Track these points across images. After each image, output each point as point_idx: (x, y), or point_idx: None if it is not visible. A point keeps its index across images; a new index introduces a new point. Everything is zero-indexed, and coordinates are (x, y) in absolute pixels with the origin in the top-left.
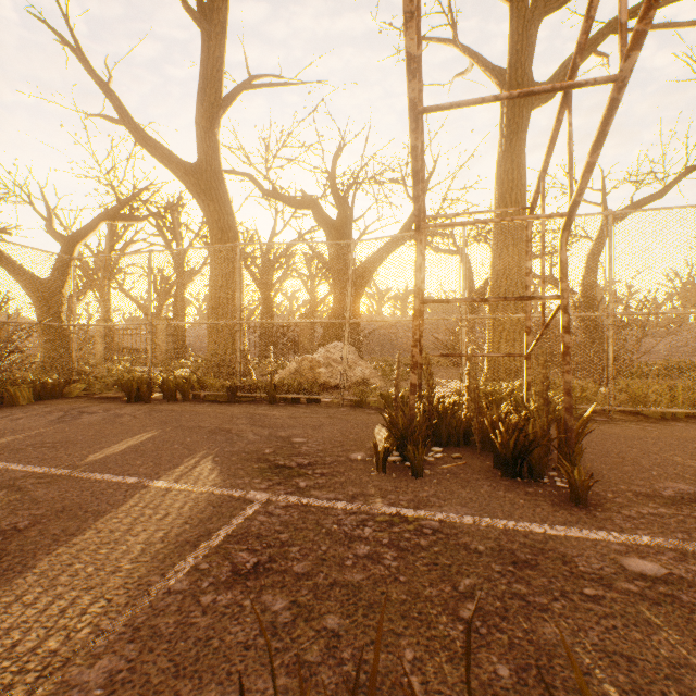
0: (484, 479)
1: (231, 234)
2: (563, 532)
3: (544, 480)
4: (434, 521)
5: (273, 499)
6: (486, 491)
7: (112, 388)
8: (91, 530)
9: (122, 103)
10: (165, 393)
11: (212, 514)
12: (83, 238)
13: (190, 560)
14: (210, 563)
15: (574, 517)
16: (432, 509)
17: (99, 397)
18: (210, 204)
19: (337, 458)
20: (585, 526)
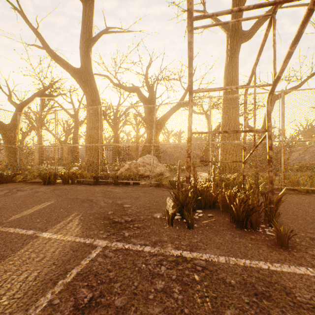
0: (226, 229)
1: (97, 102)
2: (280, 268)
3: (259, 230)
4: (202, 260)
5: (108, 245)
6: (229, 237)
7: (36, 177)
8: None
9: (43, 39)
10: (63, 180)
11: (71, 257)
12: (26, 105)
13: (48, 296)
14: (60, 299)
15: (282, 256)
16: (200, 251)
17: (30, 182)
18: (86, 88)
19: (147, 216)
20: (291, 263)
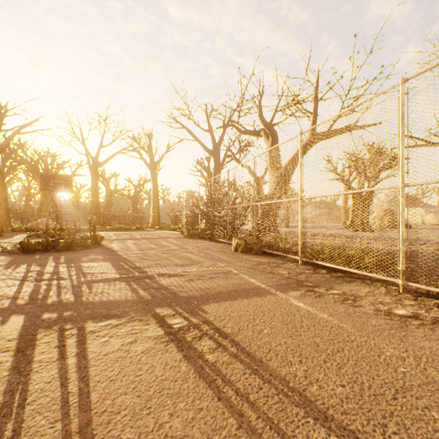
0: None
1: (5, 185)
2: None
3: None
4: None
5: None
6: None
7: None
8: (18, 235)
9: None
10: None
11: None
12: None
13: None
14: None
15: None
16: None
17: None
18: None
19: None
20: None
